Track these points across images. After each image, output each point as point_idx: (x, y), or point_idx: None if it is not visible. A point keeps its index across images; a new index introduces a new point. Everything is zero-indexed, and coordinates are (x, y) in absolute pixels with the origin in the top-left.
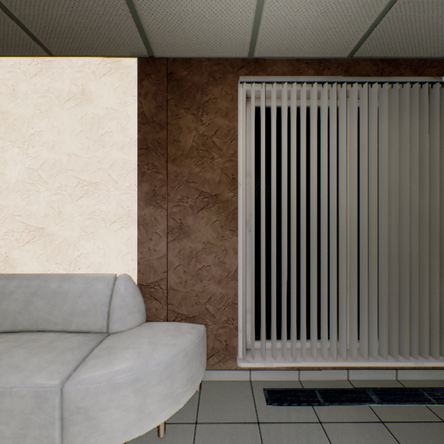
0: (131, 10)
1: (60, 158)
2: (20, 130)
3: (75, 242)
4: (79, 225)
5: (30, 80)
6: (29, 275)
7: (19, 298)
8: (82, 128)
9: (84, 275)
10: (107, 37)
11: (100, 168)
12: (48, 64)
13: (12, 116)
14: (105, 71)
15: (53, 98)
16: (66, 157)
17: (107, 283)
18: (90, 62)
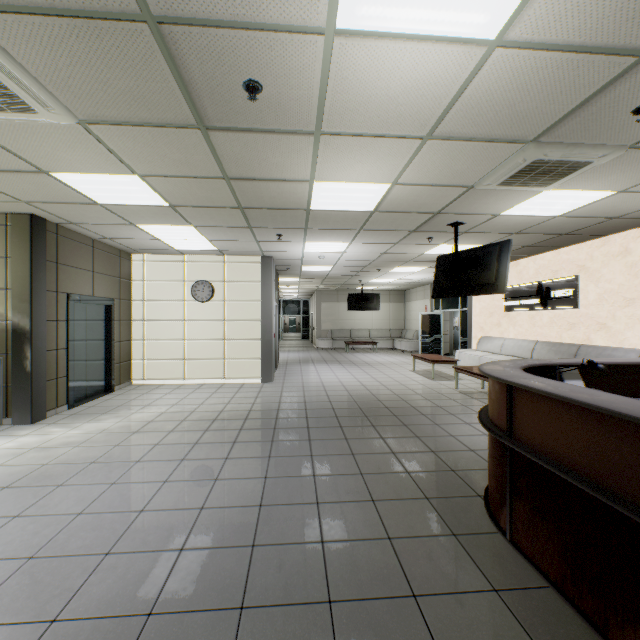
0: (639, 218)
1: (613, 287)
2: (593, 275)
3: (621, 331)
4: (623, 322)
5: (598, 249)
6: (597, 346)
7: (592, 355)
8: (625, 269)
9: (623, 348)
10: (634, 225)
11: (635, 290)
12: (607, 239)
13: (590, 269)
14: (638, 235)
15: (609, 256)
16: (616, 286)
17: (635, 353)
18: (629, 232)
